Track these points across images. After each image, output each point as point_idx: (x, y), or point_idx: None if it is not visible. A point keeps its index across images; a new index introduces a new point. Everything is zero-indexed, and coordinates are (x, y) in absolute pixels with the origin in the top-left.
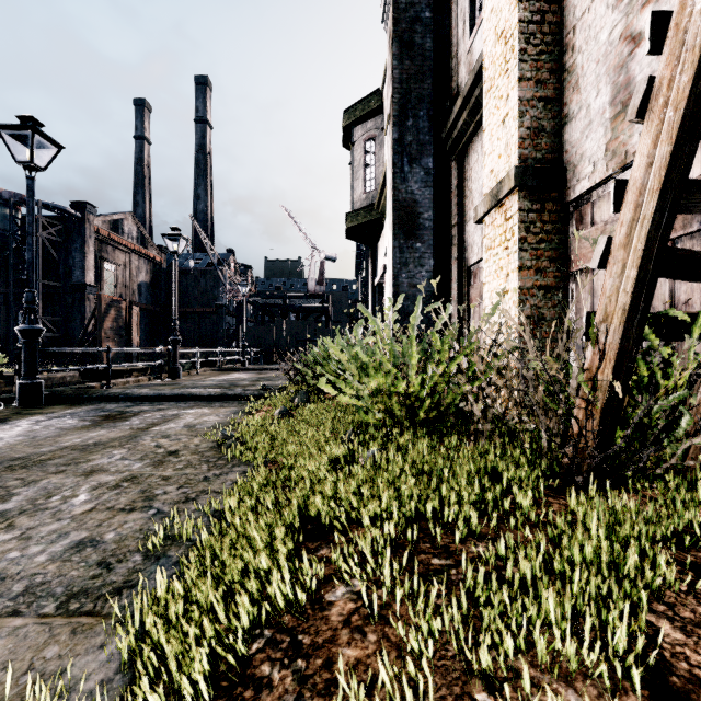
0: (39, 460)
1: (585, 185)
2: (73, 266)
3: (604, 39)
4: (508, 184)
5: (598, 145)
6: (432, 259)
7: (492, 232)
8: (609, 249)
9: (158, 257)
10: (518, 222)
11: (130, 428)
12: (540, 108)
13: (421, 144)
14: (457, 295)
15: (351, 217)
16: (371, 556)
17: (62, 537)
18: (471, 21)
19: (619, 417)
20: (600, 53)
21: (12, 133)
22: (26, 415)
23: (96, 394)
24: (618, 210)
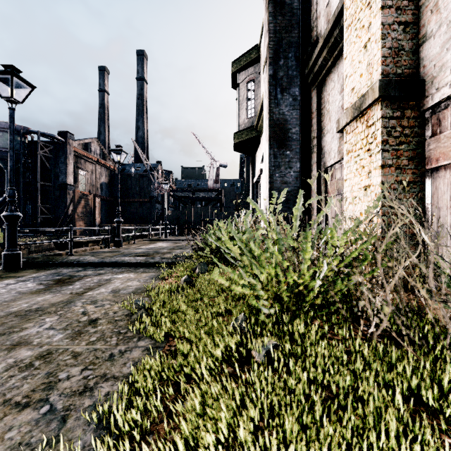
0: None
1: (446, 92)
2: (60, 173)
3: None
4: (372, 96)
5: None
6: (298, 162)
7: (353, 138)
8: None
9: (113, 166)
10: (381, 127)
11: (70, 293)
12: (400, 31)
13: (290, 77)
14: (317, 189)
15: (237, 135)
16: None
17: None
18: None
19: None
20: None
21: None
22: (3, 279)
23: (58, 261)
24: None
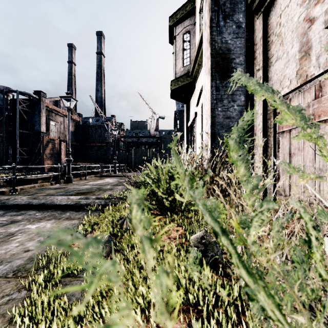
0: None
1: None
2: (35, 123)
3: None
4: None
5: None
6: (242, 95)
7: None
8: None
9: (78, 119)
10: None
11: None
12: None
13: (233, 3)
14: (262, 124)
15: (174, 83)
16: None
17: None
18: None
19: None
20: None
21: None
22: None
23: None
24: None
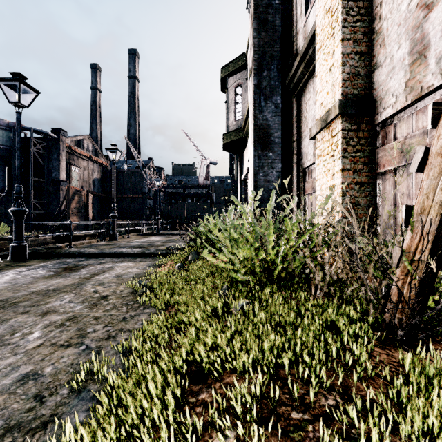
0: (14, 302)
1: (389, 112)
2: (53, 169)
3: (404, 9)
4: (334, 112)
5: (399, 83)
6: (279, 163)
7: (322, 145)
8: (426, 156)
9: (105, 163)
10: (341, 138)
11: (79, 277)
12: (356, 59)
13: (272, 87)
14: (296, 187)
15: (226, 136)
16: (241, 405)
17: (14, 370)
18: (306, 5)
19: (432, 287)
20: (401, 18)
21: (7, 83)
22: (14, 267)
23: (61, 252)
24: (435, 126)
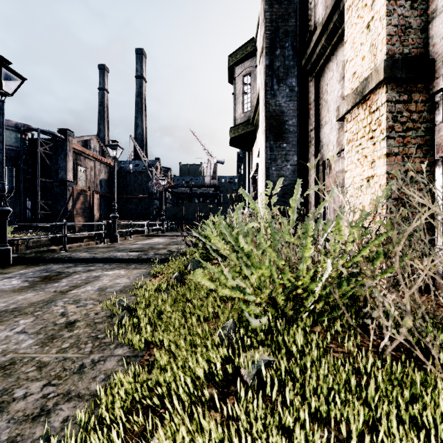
0: None
1: None
2: (59, 169)
3: None
4: (376, 78)
5: None
6: (295, 155)
7: (354, 126)
8: None
9: (112, 163)
10: (386, 112)
11: (54, 291)
12: (407, 7)
13: (286, 68)
14: (314, 183)
15: (233, 130)
16: None
17: None
18: None
19: None
20: None
21: None
22: None
23: (49, 257)
24: None
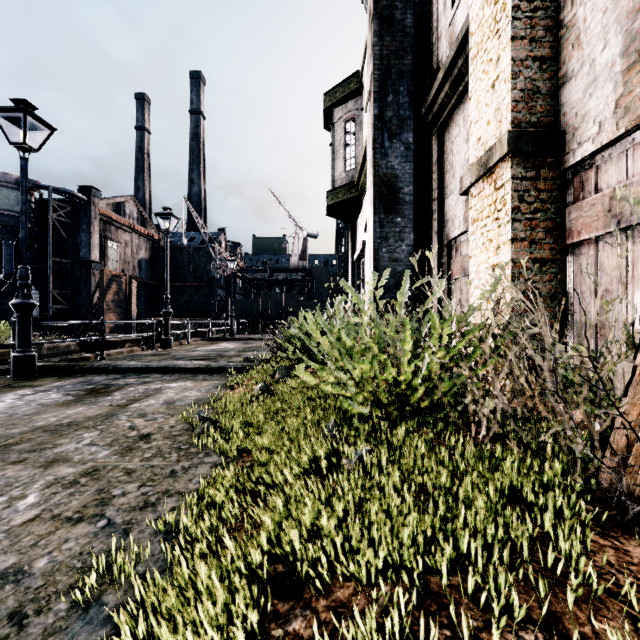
0: (5, 445)
1: (588, 148)
2: (80, 245)
3: None
4: (500, 150)
5: (606, 102)
6: (412, 233)
7: (479, 203)
8: None
9: (156, 236)
10: (511, 191)
11: (110, 405)
12: (535, 69)
13: (401, 119)
14: (437, 268)
15: (331, 195)
16: None
17: None
18: None
19: None
20: None
21: (7, 115)
22: (15, 388)
23: (87, 366)
24: None
